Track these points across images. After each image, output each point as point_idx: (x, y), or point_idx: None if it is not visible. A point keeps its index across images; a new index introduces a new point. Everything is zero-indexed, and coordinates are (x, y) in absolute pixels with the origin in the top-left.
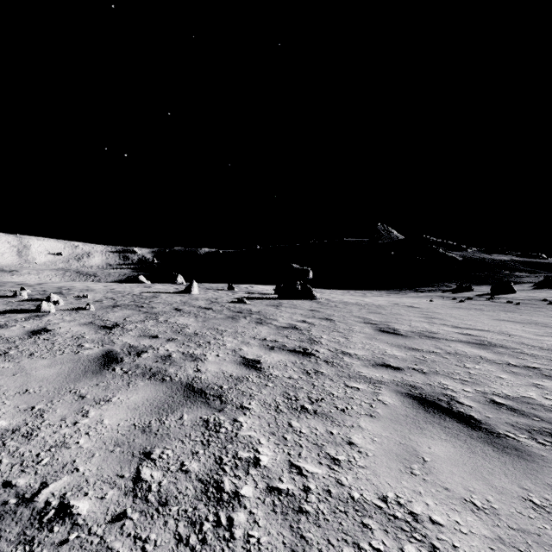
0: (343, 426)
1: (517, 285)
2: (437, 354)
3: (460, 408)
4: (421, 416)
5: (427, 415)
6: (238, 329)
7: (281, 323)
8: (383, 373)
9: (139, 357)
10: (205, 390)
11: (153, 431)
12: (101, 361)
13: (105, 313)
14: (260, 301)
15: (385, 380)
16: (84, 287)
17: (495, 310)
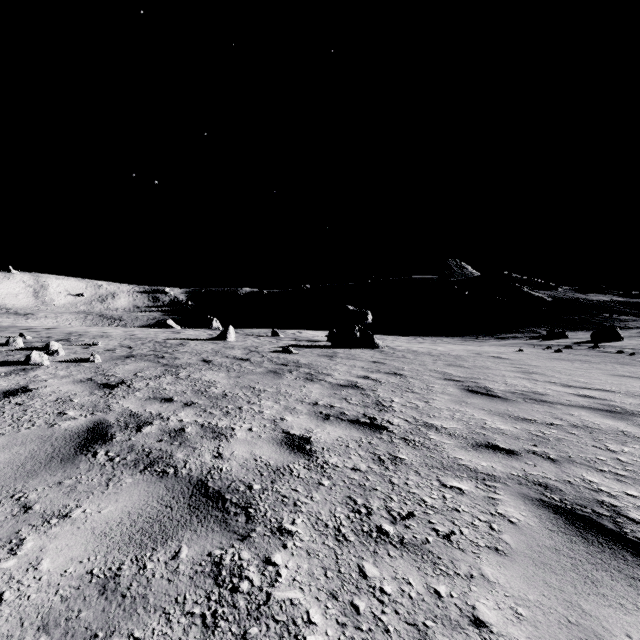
0: (455, 576)
1: (622, 330)
2: (560, 428)
3: (638, 532)
4: (581, 550)
5: (590, 548)
6: (281, 389)
7: (337, 379)
8: (491, 460)
9: (138, 432)
10: (225, 493)
11: (119, 589)
12: (81, 440)
13: (113, 366)
14: (309, 350)
15: (498, 474)
16: (99, 333)
17: (607, 363)
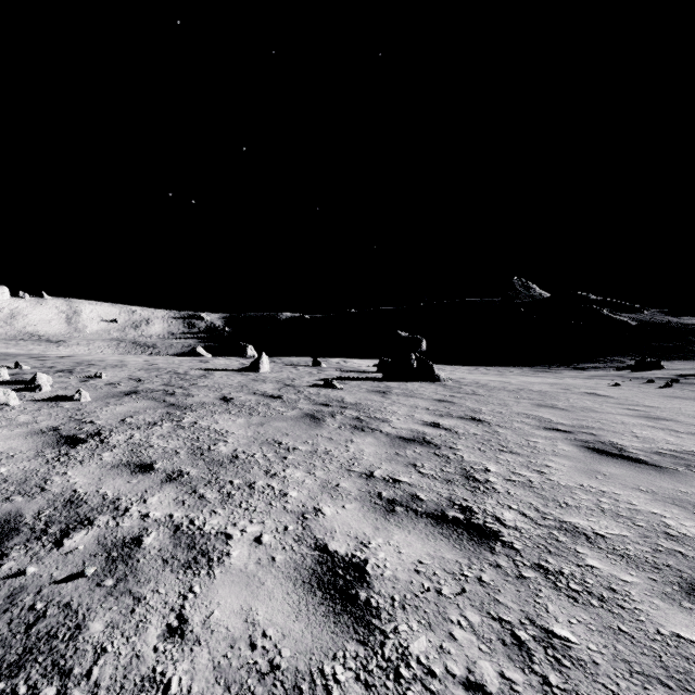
0: None
1: None
2: None
3: None
4: None
5: None
6: (318, 446)
7: (397, 428)
8: None
9: (53, 549)
10: None
11: None
12: None
13: (100, 407)
14: (357, 384)
15: None
16: (115, 362)
17: None
